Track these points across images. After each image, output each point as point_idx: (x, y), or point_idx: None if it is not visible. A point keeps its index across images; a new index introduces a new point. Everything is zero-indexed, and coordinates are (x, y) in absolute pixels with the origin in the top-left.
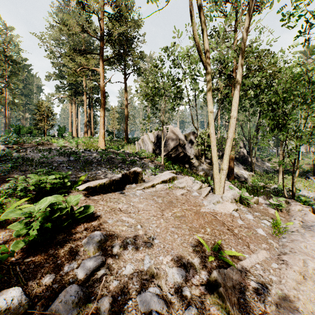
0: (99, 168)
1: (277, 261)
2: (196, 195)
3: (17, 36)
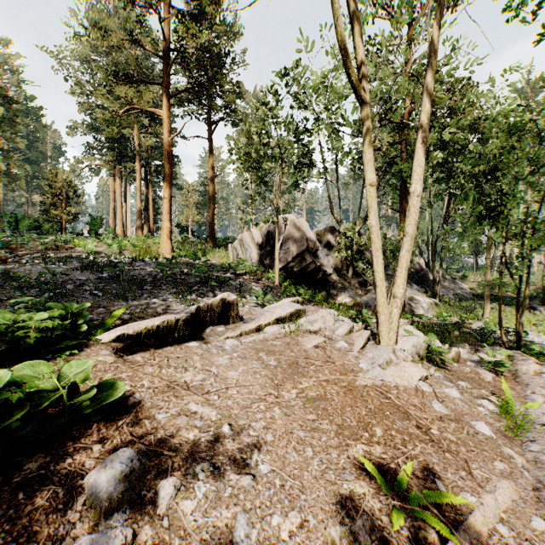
0: (155, 294)
1: (538, 509)
2: (344, 346)
3: (17, 55)
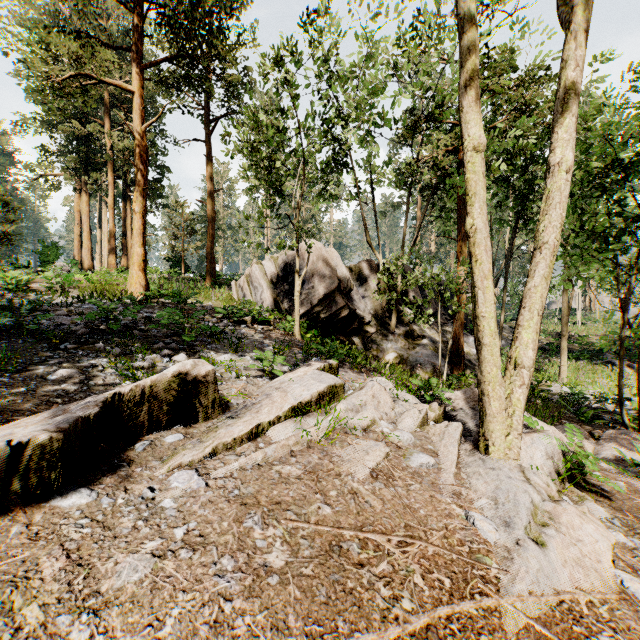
0: (76, 357)
1: None
2: (425, 465)
3: None
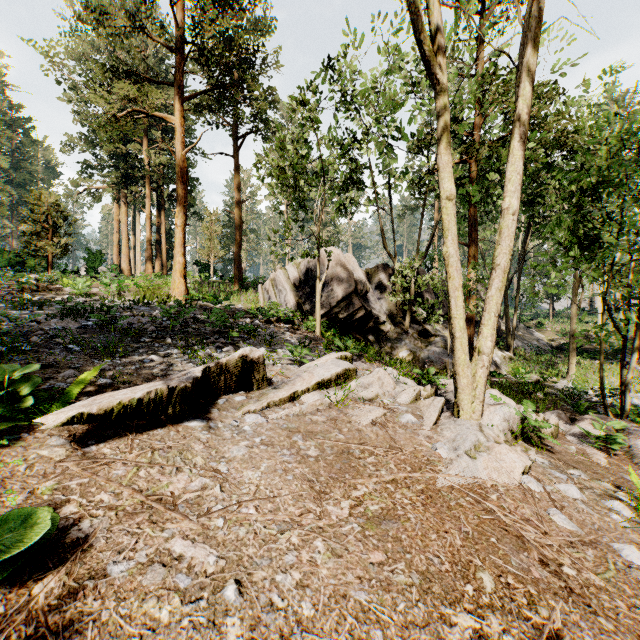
0: (155, 348)
1: None
2: (411, 422)
3: None
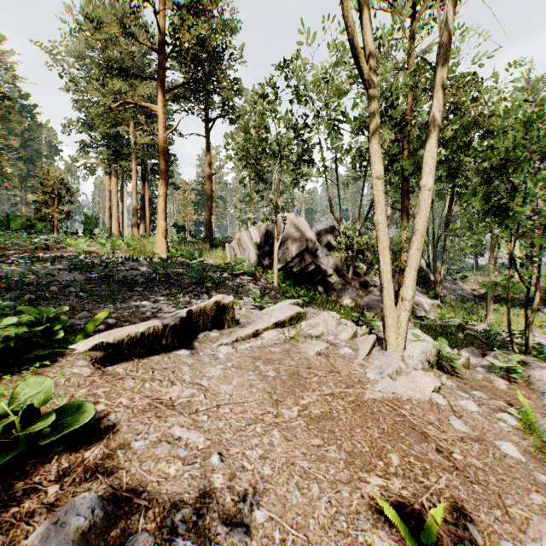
0: (146, 295)
1: None
2: (348, 353)
3: (11, 52)
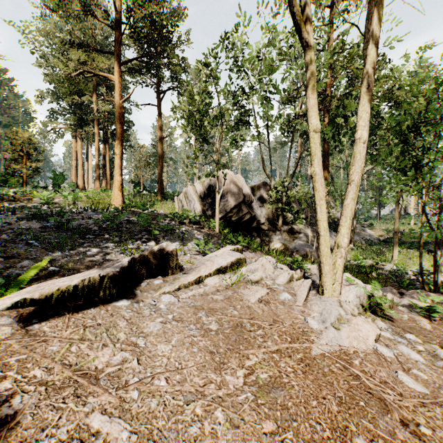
0: (96, 243)
1: None
2: (288, 299)
3: None
